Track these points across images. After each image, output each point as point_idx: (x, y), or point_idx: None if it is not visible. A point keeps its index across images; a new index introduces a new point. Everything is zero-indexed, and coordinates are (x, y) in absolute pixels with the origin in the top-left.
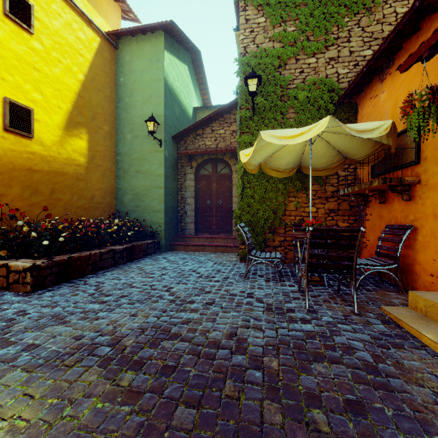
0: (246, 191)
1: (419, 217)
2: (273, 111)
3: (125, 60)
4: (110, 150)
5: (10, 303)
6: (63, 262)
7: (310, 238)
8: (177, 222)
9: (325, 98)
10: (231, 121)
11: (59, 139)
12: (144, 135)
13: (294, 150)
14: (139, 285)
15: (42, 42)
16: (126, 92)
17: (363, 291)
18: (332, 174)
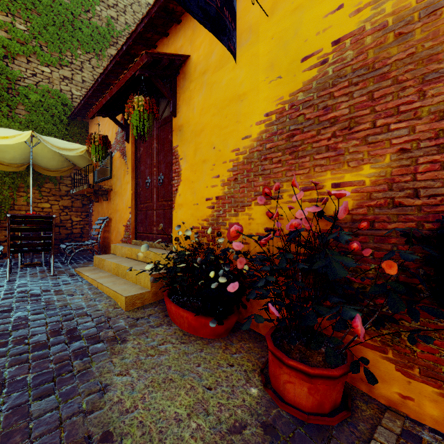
0: None
1: (112, 212)
2: None
3: None
4: None
5: None
6: None
7: (10, 223)
8: None
9: (59, 109)
10: None
11: None
12: None
13: (19, 148)
14: None
15: None
16: None
17: (73, 264)
18: (66, 176)
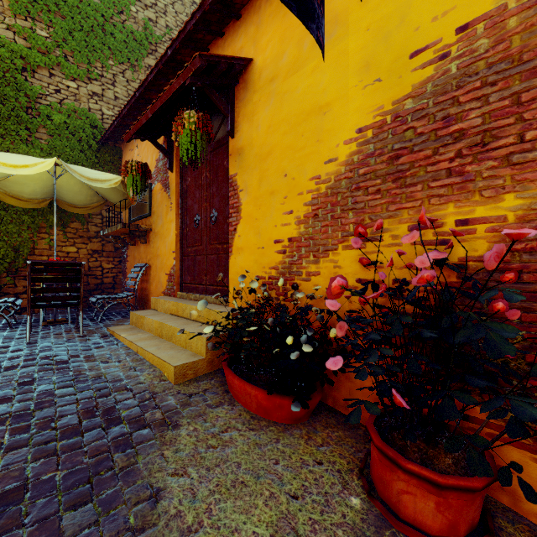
0: None
1: (152, 257)
2: (14, 122)
3: None
4: None
5: None
6: None
7: (30, 272)
8: None
9: (87, 132)
10: None
11: None
12: None
13: (40, 179)
14: None
15: None
16: None
17: (105, 322)
18: (96, 214)
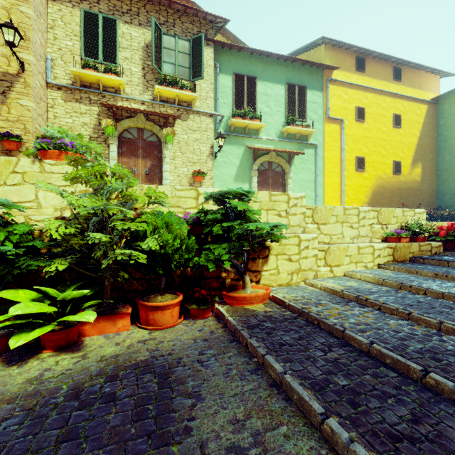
0: None
1: None
2: None
3: (444, 109)
4: (432, 169)
5: None
6: None
7: None
8: None
9: None
10: None
11: (409, 171)
12: None
13: None
14: None
15: (403, 128)
16: (445, 129)
17: None
18: None
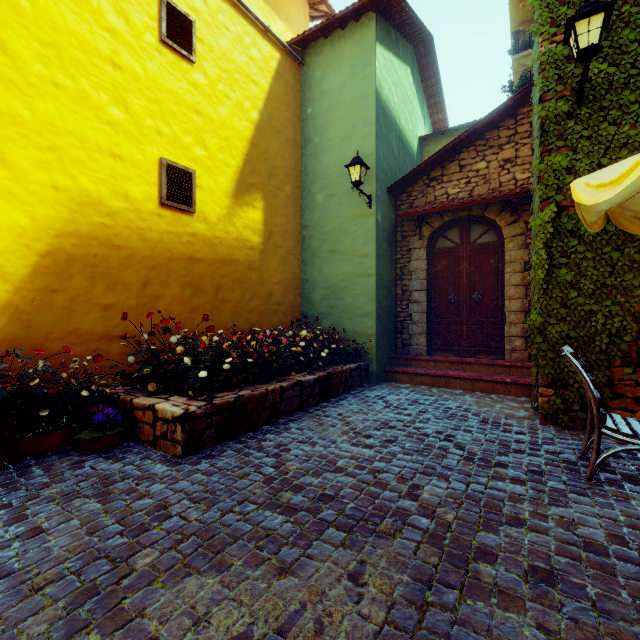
0: (557, 275)
1: None
2: (635, 87)
3: (314, 79)
4: (293, 223)
5: (150, 480)
6: (227, 406)
7: None
8: (395, 333)
9: None
10: (501, 142)
11: (227, 212)
12: (342, 191)
13: None
14: (349, 467)
15: (205, 72)
16: (316, 129)
17: None
18: None
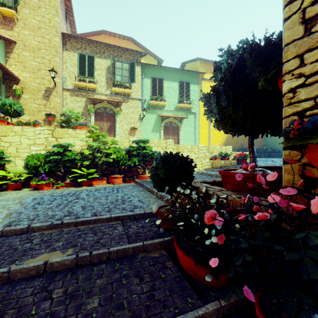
0: None
1: None
2: None
3: None
4: None
5: None
6: None
7: None
8: None
9: None
10: None
11: None
12: None
13: None
14: None
15: None
16: None
17: None
18: None
